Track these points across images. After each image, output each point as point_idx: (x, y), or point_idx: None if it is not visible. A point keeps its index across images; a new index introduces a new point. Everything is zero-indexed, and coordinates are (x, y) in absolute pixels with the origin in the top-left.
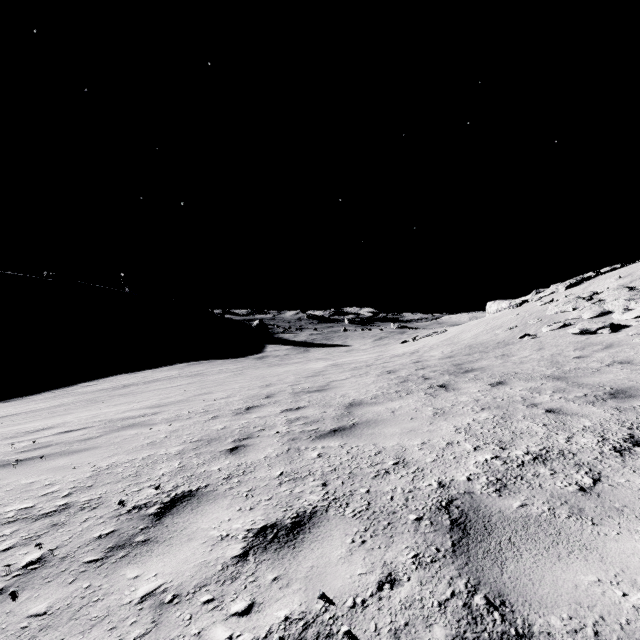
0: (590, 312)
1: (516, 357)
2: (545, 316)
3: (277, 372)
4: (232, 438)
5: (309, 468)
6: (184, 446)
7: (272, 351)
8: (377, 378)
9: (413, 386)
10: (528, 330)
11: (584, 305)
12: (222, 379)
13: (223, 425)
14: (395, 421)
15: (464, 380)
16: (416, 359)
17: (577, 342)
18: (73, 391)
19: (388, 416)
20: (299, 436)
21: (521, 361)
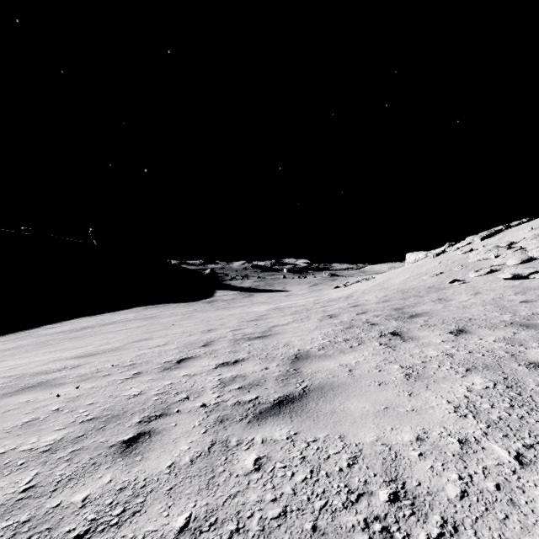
0: (515, 259)
1: (455, 301)
2: (468, 263)
3: (222, 315)
4: (140, 415)
5: (238, 506)
6: (67, 431)
7: (221, 296)
8: (320, 323)
9: (362, 333)
10: (455, 276)
11: (506, 253)
12: (170, 322)
13: (140, 388)
14: (358, 387)
15: (416, 327)
16: (353, 303)
17: (513, 286)
18: (35, 333)
19: (346, 378)
20: (231, 413)
21: (464, 305)
